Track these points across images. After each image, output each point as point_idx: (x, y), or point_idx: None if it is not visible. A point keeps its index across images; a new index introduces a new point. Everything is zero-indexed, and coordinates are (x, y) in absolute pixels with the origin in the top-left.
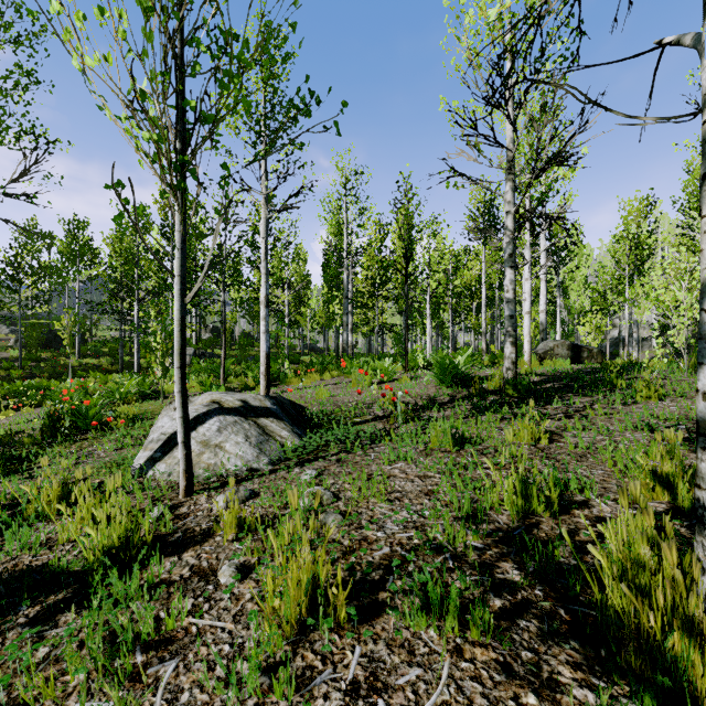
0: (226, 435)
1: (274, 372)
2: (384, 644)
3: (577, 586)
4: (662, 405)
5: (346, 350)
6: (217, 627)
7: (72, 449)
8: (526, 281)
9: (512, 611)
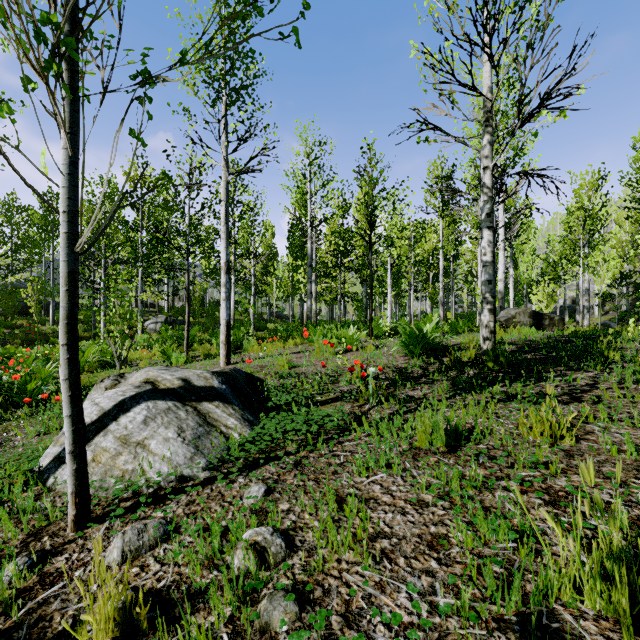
0: (153, 428)
1: (238, 339)
2: None
3: None
4: None
5: (310, 317)
6: None
7: None
8: None
9: None
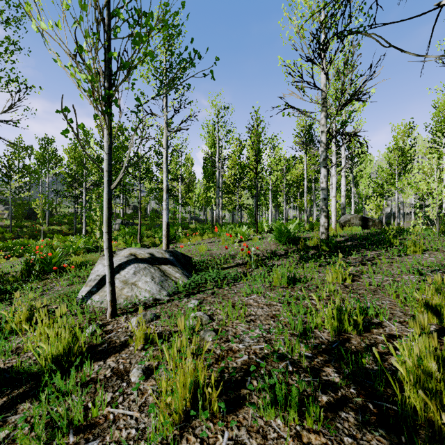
0: (139, 276)
1: (172, 234)
2: (245, 430)
3: (380, 387)
4: (424, 256)
5: (218, 220)
6: (128, 415)
7: (40, 285)
8: (333, 177)
9: (335, 405)
